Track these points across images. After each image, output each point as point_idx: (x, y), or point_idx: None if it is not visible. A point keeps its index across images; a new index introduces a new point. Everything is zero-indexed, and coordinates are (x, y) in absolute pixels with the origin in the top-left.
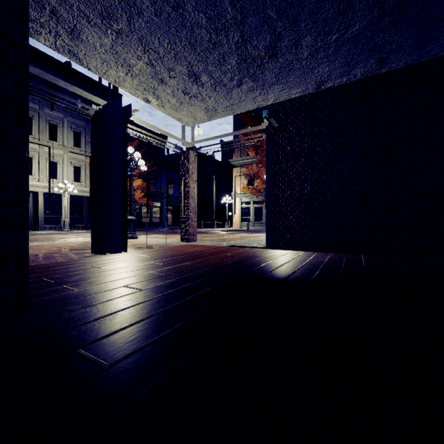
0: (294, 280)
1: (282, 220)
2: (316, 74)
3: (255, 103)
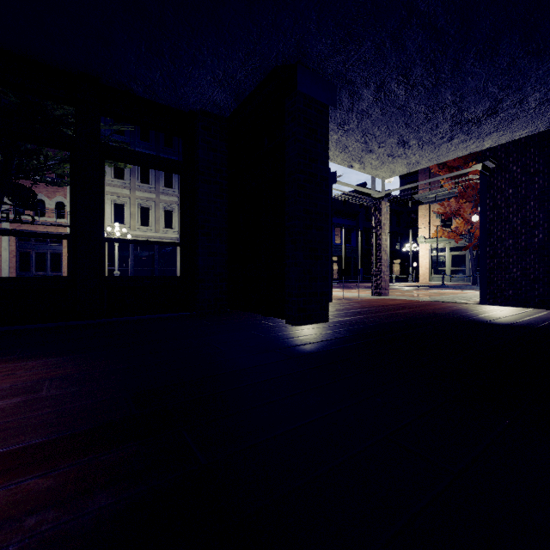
0: (518, 326)
1: (500, 274)
2: (548, 116)
3: (466, 150)
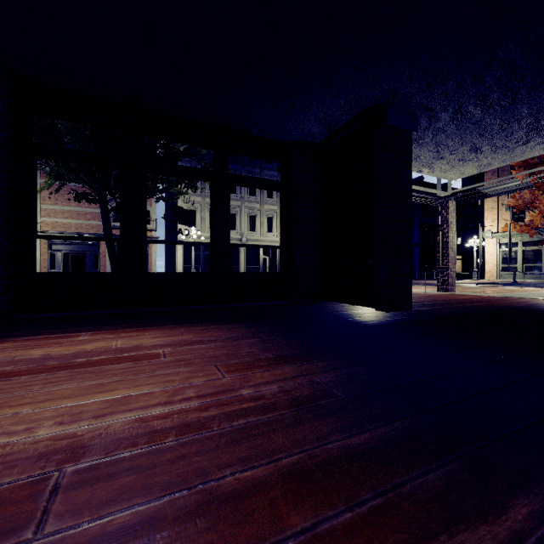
0: None
1: None
2: None
3: (543, 150)
